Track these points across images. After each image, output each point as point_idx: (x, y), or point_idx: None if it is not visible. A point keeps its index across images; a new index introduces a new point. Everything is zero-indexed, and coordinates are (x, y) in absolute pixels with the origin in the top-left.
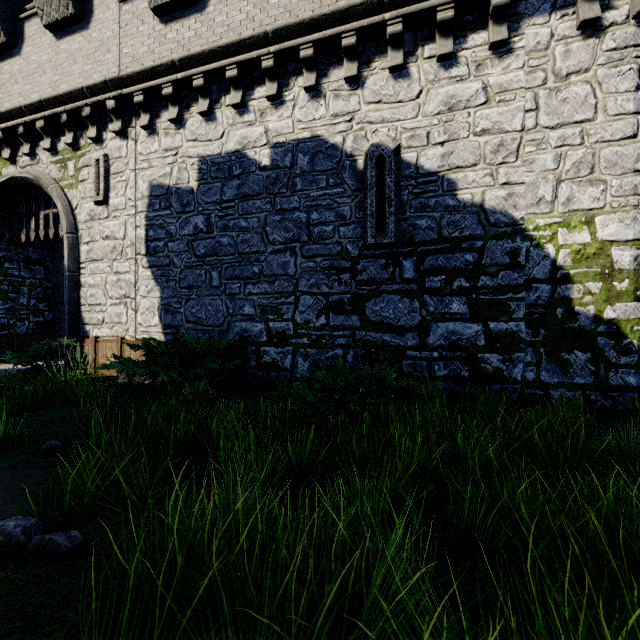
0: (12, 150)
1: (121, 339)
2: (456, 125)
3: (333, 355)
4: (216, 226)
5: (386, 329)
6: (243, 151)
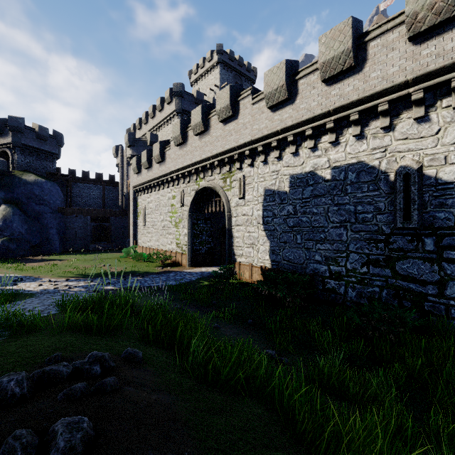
0: (204, 174)
1: (251, 265)
2: None
3: (372, 291)
4: (299, 211)
5: (411, 280)
6: (314, 171)
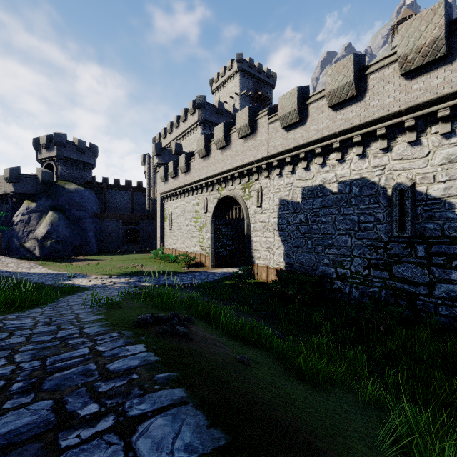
0: (225, 184)
1: (267, 266)
2: (454, 171)
3: (373, 291)
4: (310, 220)
5: (405, 282)
6: (323, 185)
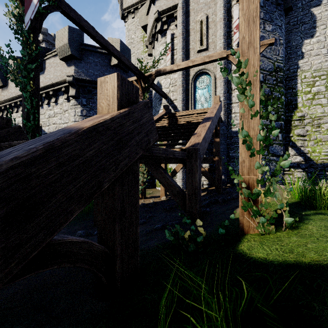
0: None
1: None
2: (50, 121)
3: None
4: None
5: None
6: (18, 124)
